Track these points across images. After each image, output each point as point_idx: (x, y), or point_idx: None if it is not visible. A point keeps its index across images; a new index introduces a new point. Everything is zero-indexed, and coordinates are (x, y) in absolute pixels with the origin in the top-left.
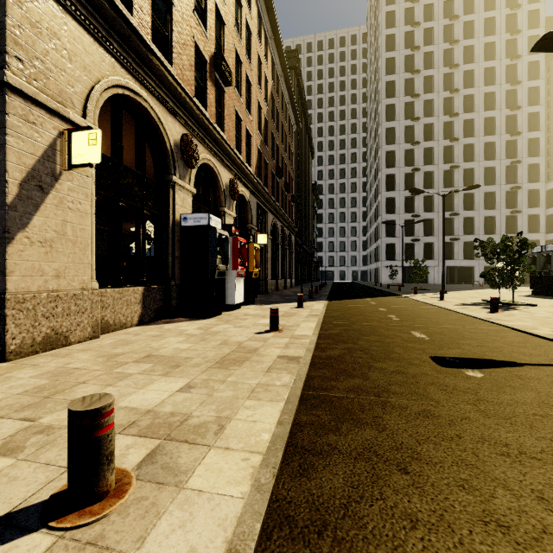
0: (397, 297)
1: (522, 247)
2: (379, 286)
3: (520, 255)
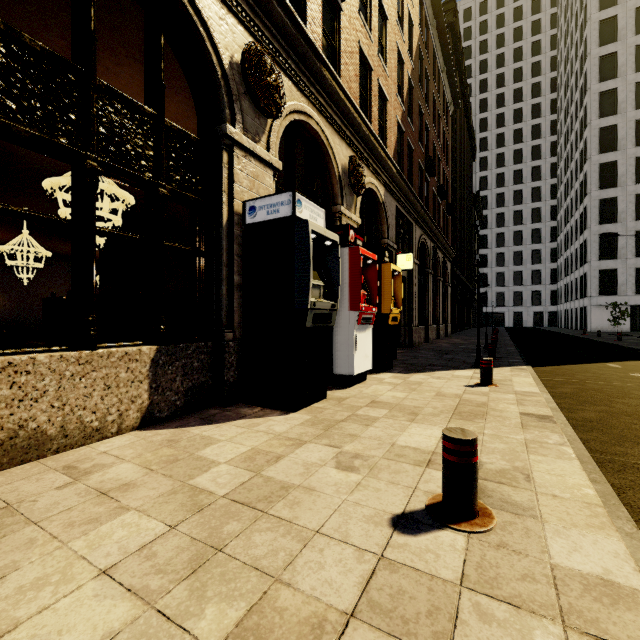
0: None
1: None
2: (594, 336)
3: None
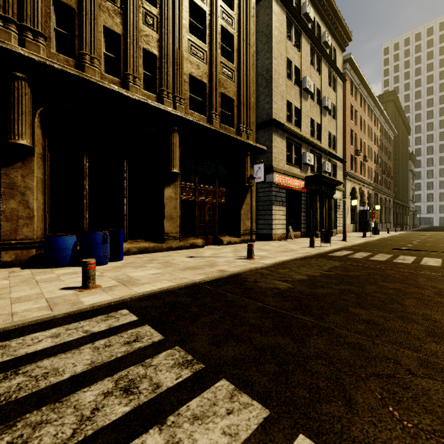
0: None
1: None
2: None
3: None
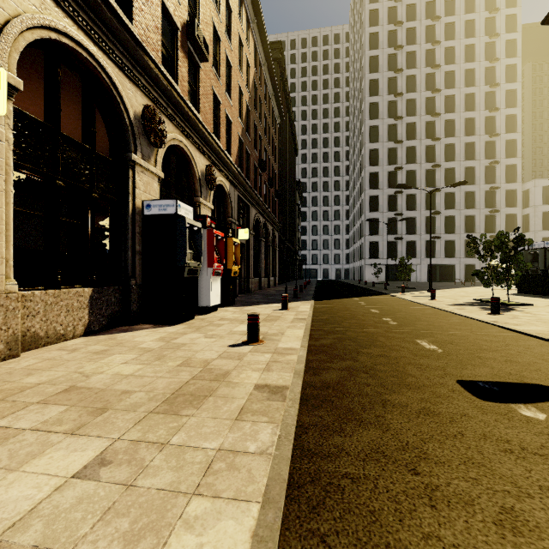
0: (385, 296)
1: (518, 244)
2: (364, 284)
3: (516, 252)
